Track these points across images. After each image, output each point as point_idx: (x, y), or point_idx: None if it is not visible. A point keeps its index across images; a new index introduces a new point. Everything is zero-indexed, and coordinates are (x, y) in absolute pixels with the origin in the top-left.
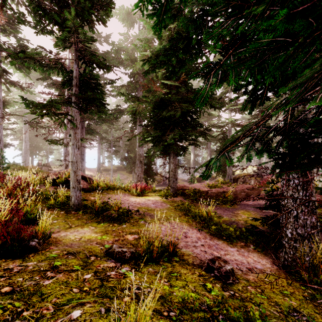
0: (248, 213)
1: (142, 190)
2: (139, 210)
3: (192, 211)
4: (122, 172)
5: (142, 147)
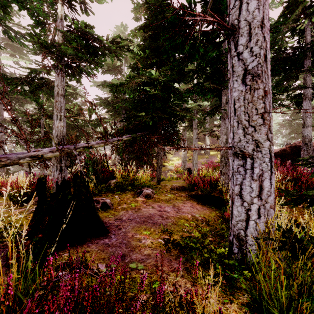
0: None
1: None
2: None
3: None
4: None
5: (4, 149)
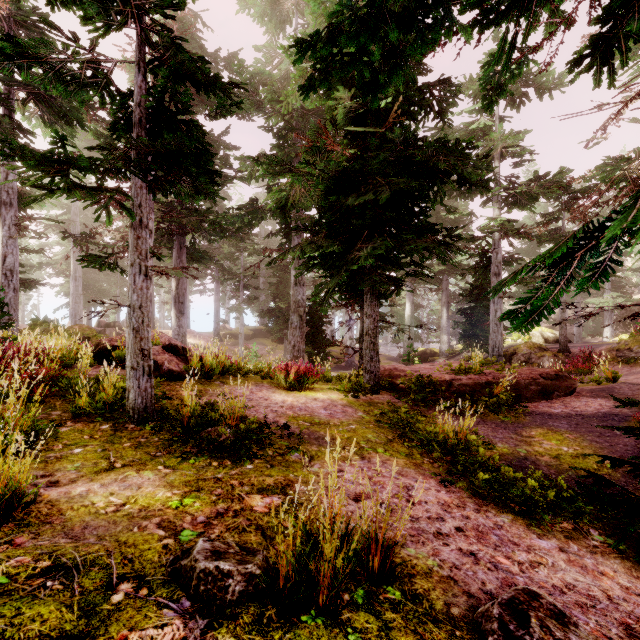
0: (556, 435)
1: (299, 378)
2: (291, 424)
3: (419, 429)
4: (263, 341)
5: (302, 285)
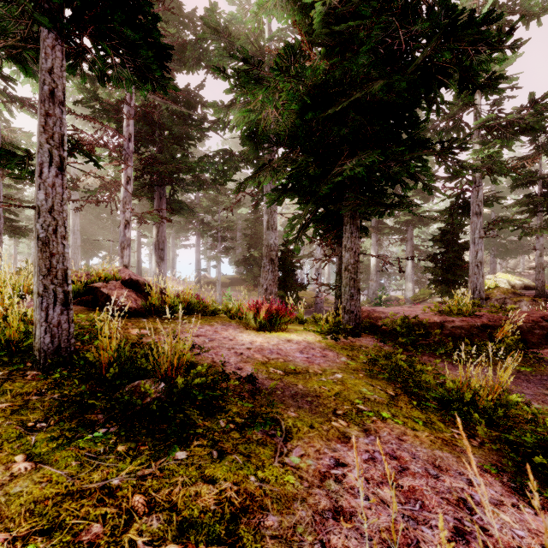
0: None
1: (270, 316)
2: (258, 374)
3: (427, 382)
4: (239, 288)
5: (274, 229)
